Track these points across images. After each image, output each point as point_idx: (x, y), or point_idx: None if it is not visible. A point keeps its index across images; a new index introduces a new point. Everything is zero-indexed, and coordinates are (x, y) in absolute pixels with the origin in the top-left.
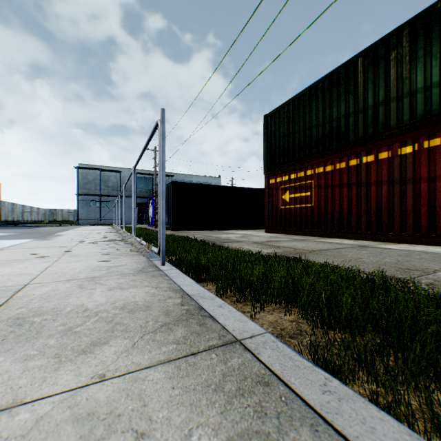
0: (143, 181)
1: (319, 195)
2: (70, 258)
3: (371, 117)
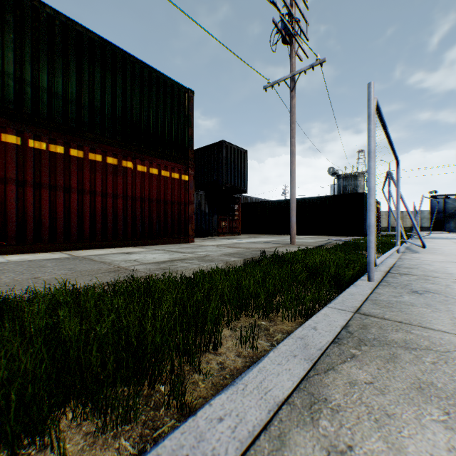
0: None
1: None
2: None
3: None
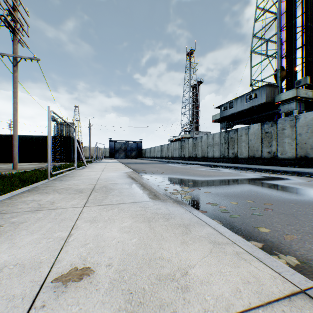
0: None
1: None
2: None
3: None
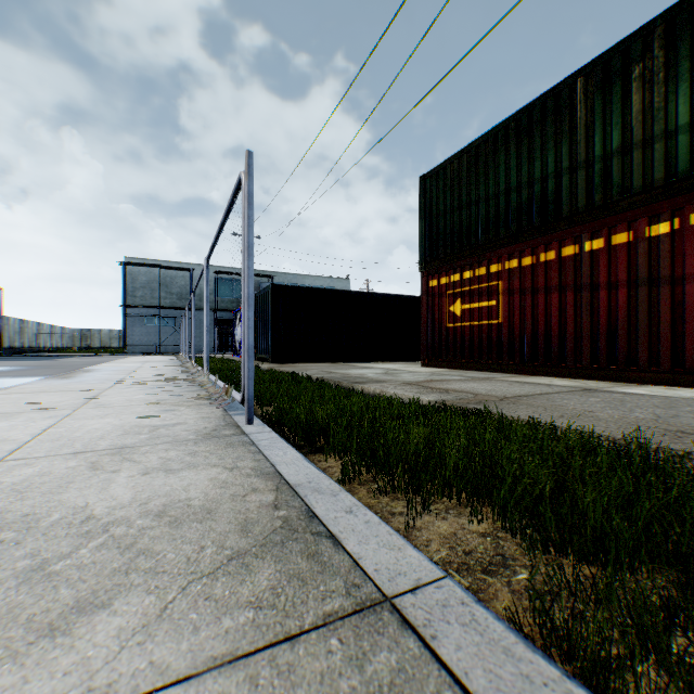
0: (227, 285)
1: (511, 305)
2: (93, 411)
3: (599, 175)
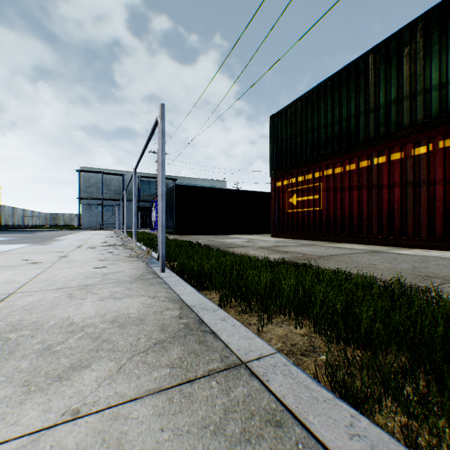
0: (146, 185)
1: (328, 198)
2: (65, 264)
3: (383, 116)
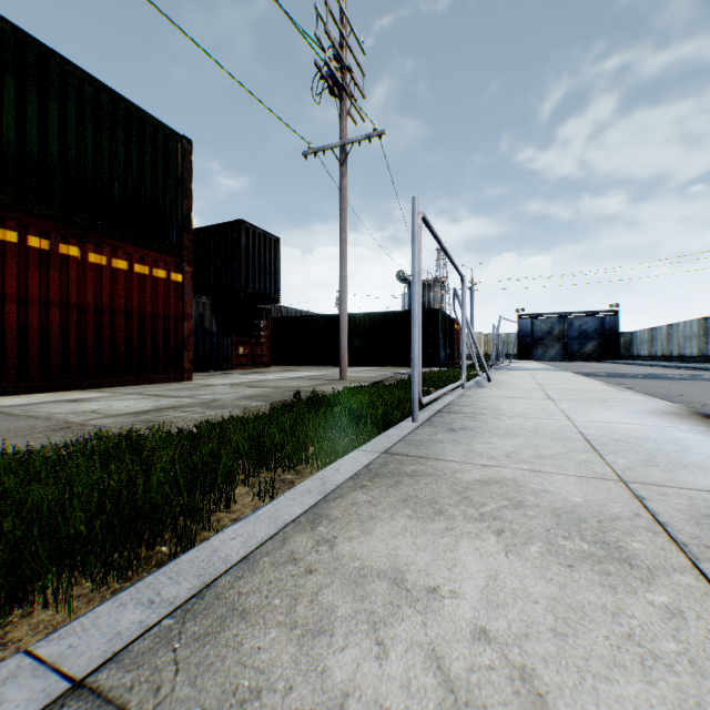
0: None
1: None
2: None
3: None
